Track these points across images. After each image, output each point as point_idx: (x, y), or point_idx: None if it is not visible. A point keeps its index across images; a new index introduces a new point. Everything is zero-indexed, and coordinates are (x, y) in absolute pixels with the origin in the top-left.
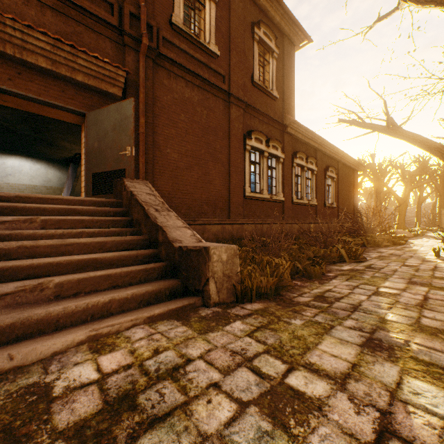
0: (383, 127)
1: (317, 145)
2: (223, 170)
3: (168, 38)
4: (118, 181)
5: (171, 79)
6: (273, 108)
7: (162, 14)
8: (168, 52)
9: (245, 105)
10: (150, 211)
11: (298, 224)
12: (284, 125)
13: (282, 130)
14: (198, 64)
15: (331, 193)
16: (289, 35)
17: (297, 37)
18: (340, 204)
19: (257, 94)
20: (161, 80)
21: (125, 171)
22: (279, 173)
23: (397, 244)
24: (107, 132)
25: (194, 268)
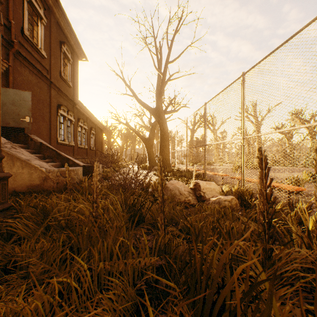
0: (125, 124)
1: (88, 115)
2: (47, 126)
3: (22, 42)
4: (21, 134)
5: (22, 67)
6: (69, 92)
7: (17, 25)
8: (22, 51)
9: (59, 89)
10: (60, 152)
11: (81, 159)
12: (75, 103)
13: (73, 105)
14: (35, 60)
15: (93, 142)
16: (77, 53)
17: (81, 55)
18: (97, 148)
19: (62, 83)
20: (17, 67)
21: (23, 129)
22: (72, 129)
23: (125, 167)
24: (5, 103)
25: (92, 171)
